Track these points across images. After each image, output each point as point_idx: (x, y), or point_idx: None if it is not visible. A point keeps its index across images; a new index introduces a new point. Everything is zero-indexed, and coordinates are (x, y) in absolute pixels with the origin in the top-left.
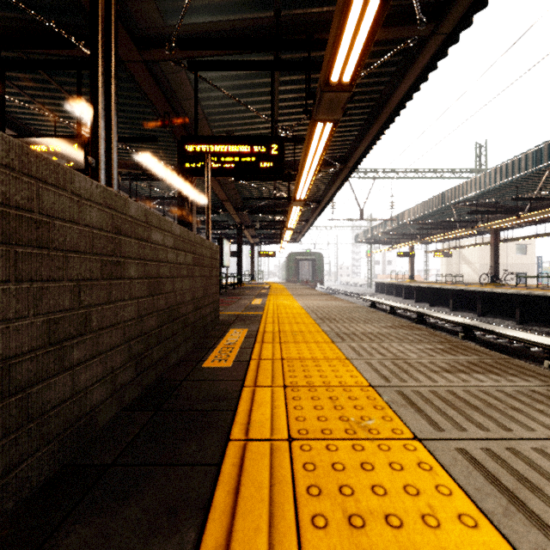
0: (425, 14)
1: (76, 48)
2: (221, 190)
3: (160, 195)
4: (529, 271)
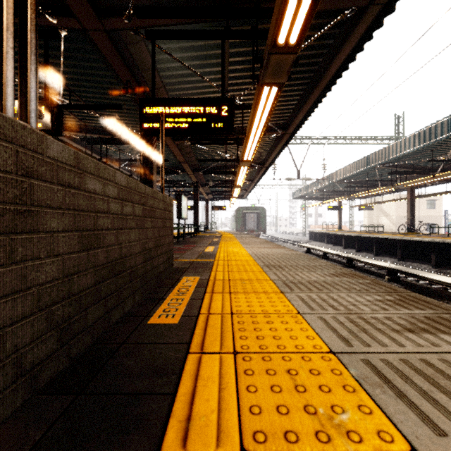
0: None
1: (42, 17)
2: (179, 153)
3: (128, 158)
4: (438, 222)
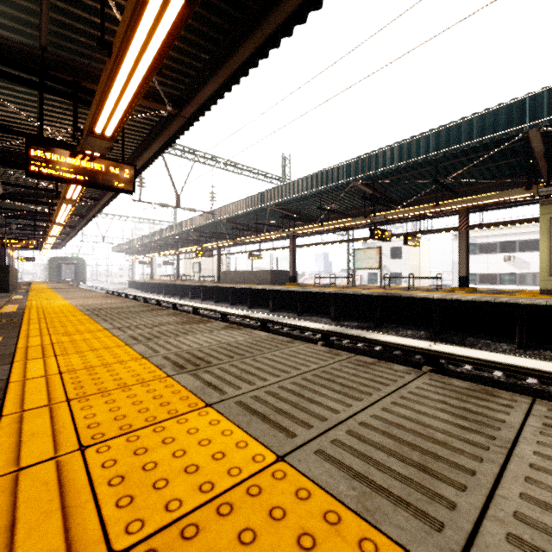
0: (81, 215)
1: None
2: None
3: None
4: None
